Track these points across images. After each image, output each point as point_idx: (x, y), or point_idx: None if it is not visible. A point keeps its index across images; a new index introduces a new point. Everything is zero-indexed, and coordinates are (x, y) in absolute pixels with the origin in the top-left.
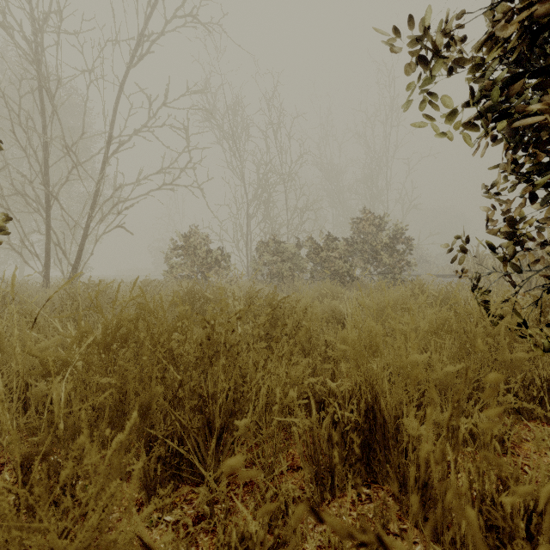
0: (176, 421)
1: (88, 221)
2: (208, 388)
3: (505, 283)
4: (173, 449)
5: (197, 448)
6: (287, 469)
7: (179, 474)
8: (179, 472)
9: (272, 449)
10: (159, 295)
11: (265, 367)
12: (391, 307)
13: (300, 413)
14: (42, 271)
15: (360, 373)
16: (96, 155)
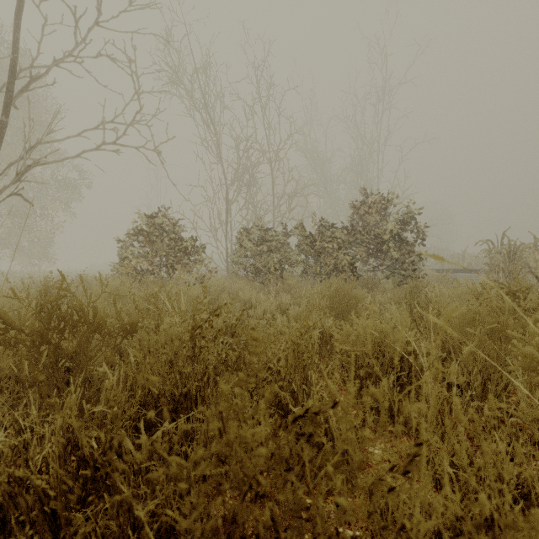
0: None
1: None
2: None
3: (534, 279)
4: None
5: None
6: None
7: None
8: None
9: None
10: None
11: None
12: None
13: None
14: None
15: None
16: None
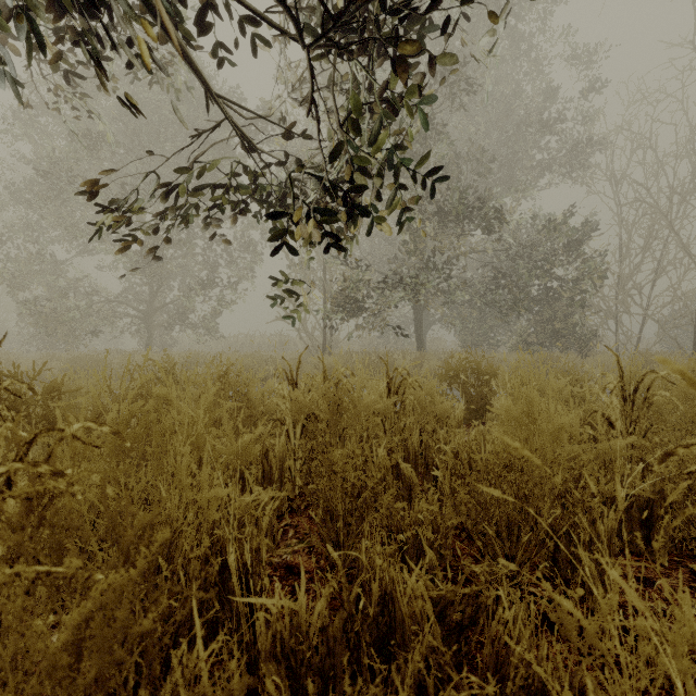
0: None
1: None
2: None
3: None
4: None
5: None
6: None
7: None
8: None
9: None
10: None
11: None
12: None
13: None
14: None
15: None
16: None
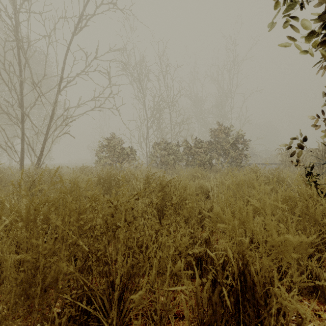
0: (85, 285)
1: (48, 130)
2: (112, 255)
3: None
4: (82, 307)
5: (102, 305)
6: (174, 318)
7: (88, 325)
8: (88, 323)
9: (163, 297)
10: (89, 176)
11: (158, 239)
12: (241, 185)
13: (186, 281)
14: (19, 160)
15: (234, 245)
16: (53, 89)
